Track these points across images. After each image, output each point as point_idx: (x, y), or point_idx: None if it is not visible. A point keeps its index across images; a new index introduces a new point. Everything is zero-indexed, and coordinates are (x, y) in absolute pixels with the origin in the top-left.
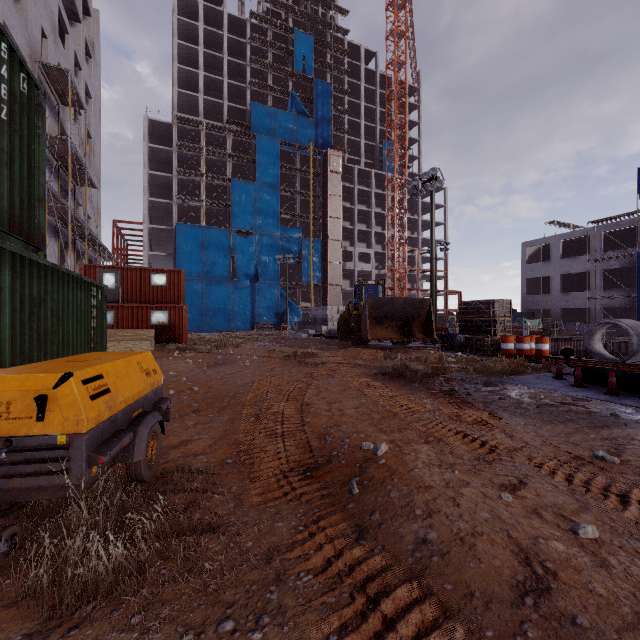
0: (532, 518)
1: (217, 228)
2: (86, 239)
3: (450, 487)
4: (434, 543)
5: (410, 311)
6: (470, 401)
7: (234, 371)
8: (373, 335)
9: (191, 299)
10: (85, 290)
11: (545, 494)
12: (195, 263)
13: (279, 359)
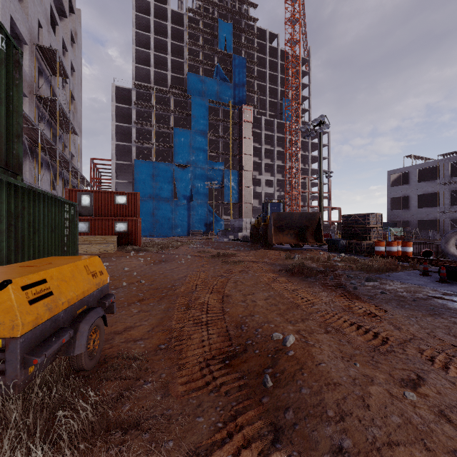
0: (442, 423)
1: (163, 163)
2: (70, 171)
3: (357, 385)
4: (351, 453)
5: (304, 222)
6: (357, 294)
7: (173, 267)
8: (276, 240)
9: (145, 214)
10: (59, 207)
11: (445, 392)
12: (148, 188)
13: (206, 258)
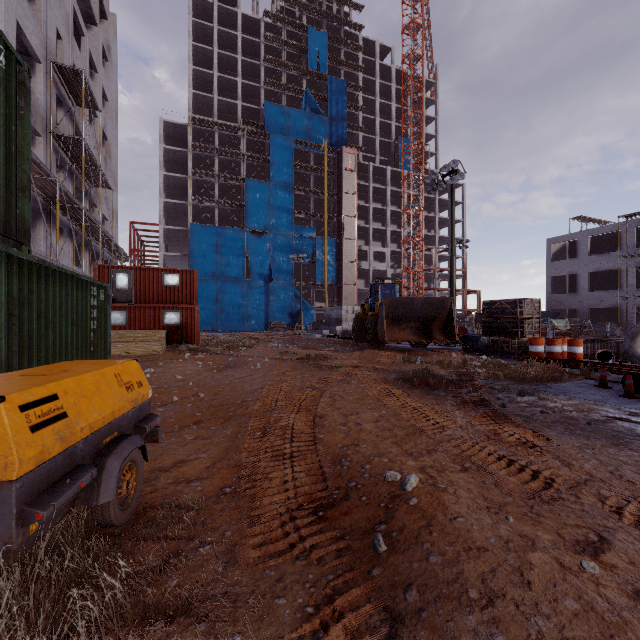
0: None
1: (231, 228)
2: (100, 240)
3: (511, 550)
4: None
5: (430, 311)
6: (507, 415)
7: (244, 375)
8: (390, 336)
9: (206, 299)
10: (83, 289)
11: None
12: (210, 263)
13: (291, 362)
